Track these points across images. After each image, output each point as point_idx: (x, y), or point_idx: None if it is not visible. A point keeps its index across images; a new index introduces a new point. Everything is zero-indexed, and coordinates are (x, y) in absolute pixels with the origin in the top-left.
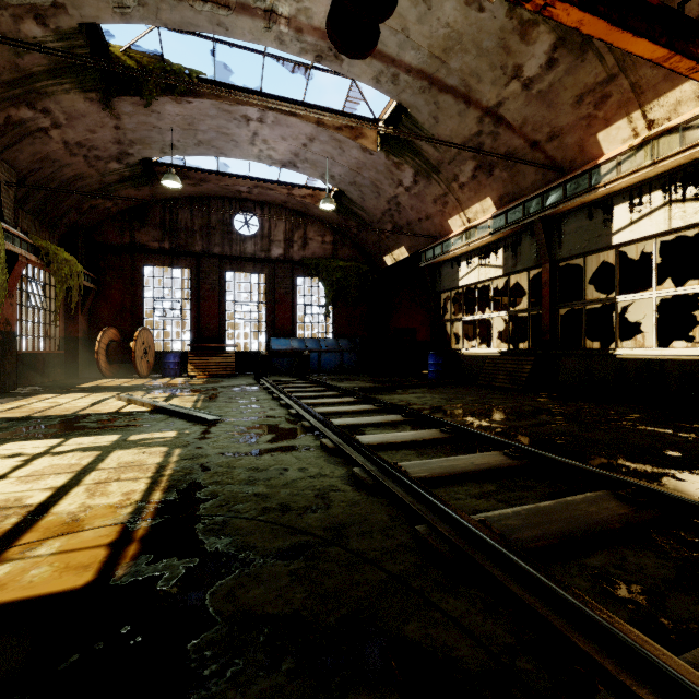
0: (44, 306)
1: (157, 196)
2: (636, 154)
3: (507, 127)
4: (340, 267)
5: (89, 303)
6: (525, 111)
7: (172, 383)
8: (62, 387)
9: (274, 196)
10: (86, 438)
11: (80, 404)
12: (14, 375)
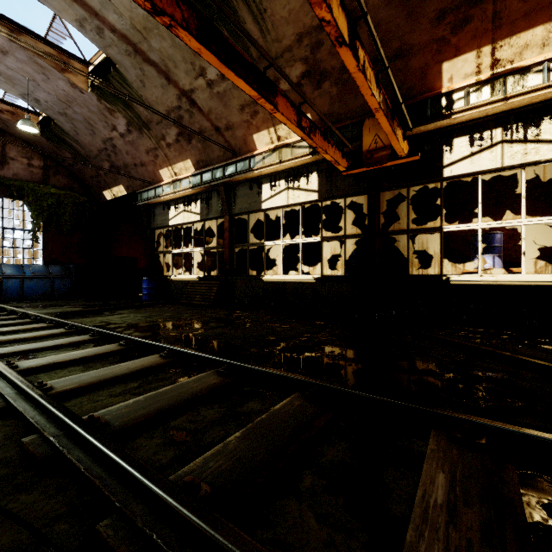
0: None
1: None
2: (272, 154)
3: (199, 110)
4: (52, 193)
5: None
6: (210, 103)
7: None
8: None
9: None
10: None
11: None
12: None
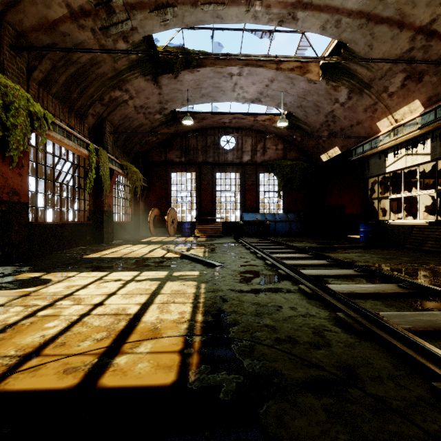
0: (124, 197)
1: (178, 131)
2: None
3: (439, 38)
4: (288, 165)
5: (144, 194)
6: None
7: (187, 240)
8: (133, 241)
9: (245, 122)
10: (151, 272)
11: (143, 251)
12: (112, 234)
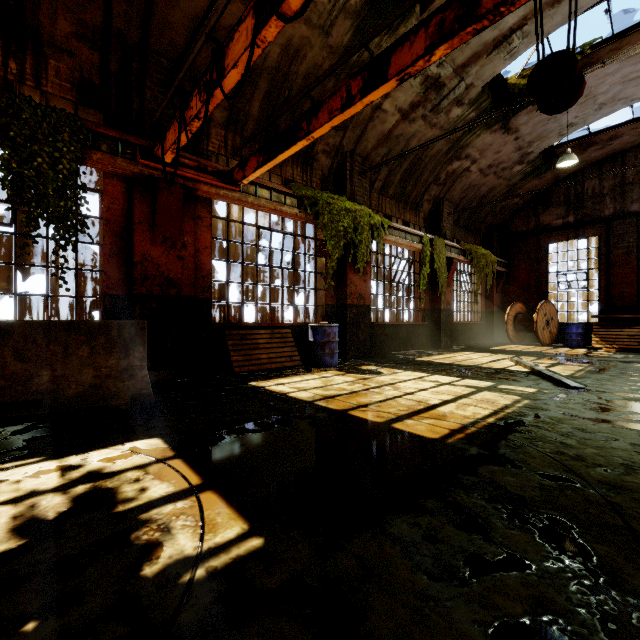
0: (470, 290)
1: (560, 175)
2: None
3: None
4: None
5: (501, 283)
6: None
7: (567, 353)
8: (479, 348)
9: None
10: (473, 381)
11: (482, 360)
12: (451, 337)
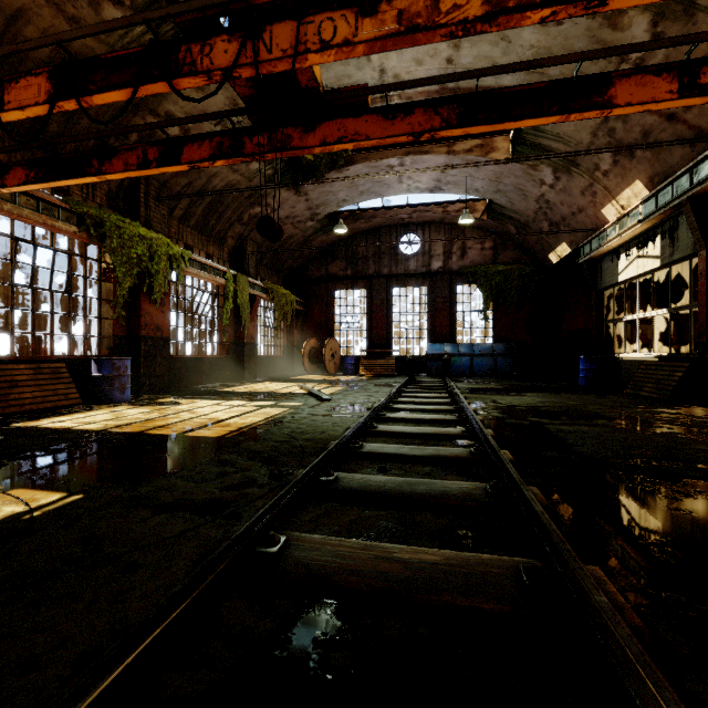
0: (274, 325)
1: (342, 236)
2: None
3: None
4: (499, 271)
5: (300, 321)
6: None
7: (342, 379)
8: (279, 378)
9: (431, 216)
10: (261, 402)
11: (277, 388)
12: (255, 369)
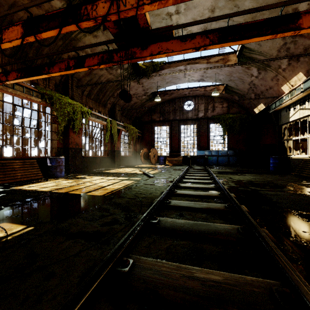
0: (128, 142)
1: (158, 102)
2: None
3: (300, 36)
4: (230, 117)
5: (139, 140)
6: None
7: (158, 167)
8: (130, 166)
9: (199, 92)
10: (122, 177)
11: (129, 170)
12: (120, 162)
